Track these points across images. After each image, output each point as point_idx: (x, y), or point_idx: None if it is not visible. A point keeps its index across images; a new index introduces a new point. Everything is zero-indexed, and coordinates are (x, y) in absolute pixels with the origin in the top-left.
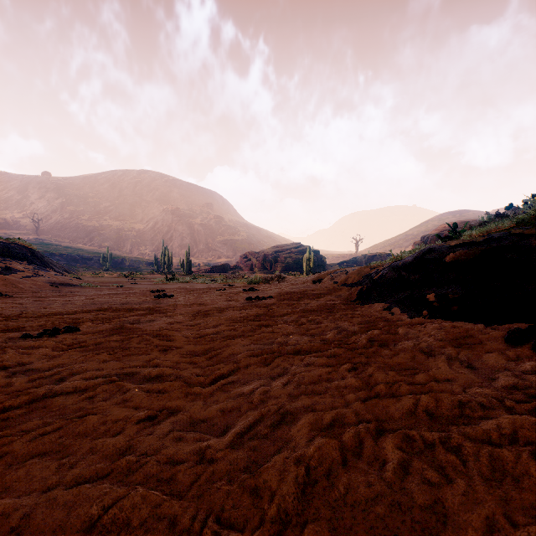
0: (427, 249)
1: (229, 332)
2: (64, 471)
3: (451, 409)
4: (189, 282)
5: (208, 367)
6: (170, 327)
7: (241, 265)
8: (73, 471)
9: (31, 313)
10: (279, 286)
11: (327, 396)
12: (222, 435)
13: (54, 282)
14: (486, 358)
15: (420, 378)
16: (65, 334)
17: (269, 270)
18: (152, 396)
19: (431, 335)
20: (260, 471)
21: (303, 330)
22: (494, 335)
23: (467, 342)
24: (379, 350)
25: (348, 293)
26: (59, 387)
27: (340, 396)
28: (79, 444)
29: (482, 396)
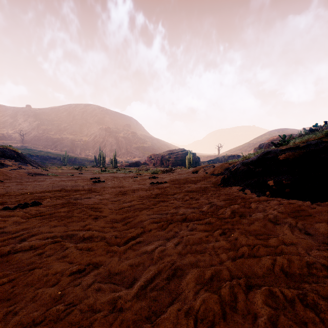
0: (266, 152)
1: (138, 206)
2: (8, 318)
3: (301, 268)
4: (115, 173)
5: (124, 230)
6: (100, 202)
7: (148, 162)
8: (14, 319)
9: (13, 193)
10: (171, 175)
11: (207, 255)
12: (130, 287)
13: (30, 173)
14: (317, 227)
15: (272, 242)
16: (32, 207)
17: (165, 165)
18: (83, 253)
19: (274, 209)
20: (158, 323)
21: (187, 204)
22: (319, 209)
23: (301, 215)
24: (240, 219)
25: (215, 180)
26: (20, 246)
27: (216, 255)
28: (25, 293)
29: (323, 258)
